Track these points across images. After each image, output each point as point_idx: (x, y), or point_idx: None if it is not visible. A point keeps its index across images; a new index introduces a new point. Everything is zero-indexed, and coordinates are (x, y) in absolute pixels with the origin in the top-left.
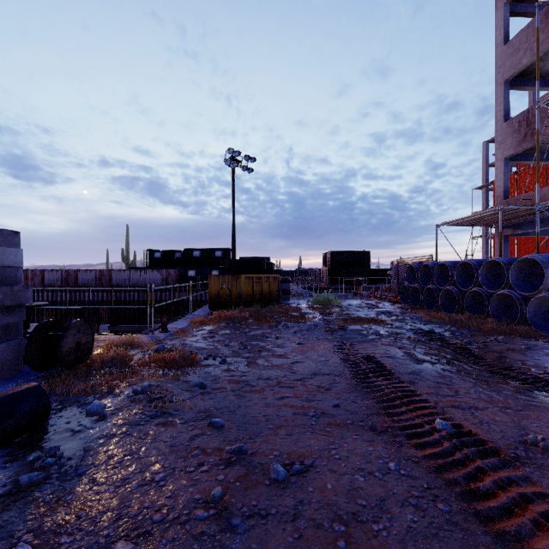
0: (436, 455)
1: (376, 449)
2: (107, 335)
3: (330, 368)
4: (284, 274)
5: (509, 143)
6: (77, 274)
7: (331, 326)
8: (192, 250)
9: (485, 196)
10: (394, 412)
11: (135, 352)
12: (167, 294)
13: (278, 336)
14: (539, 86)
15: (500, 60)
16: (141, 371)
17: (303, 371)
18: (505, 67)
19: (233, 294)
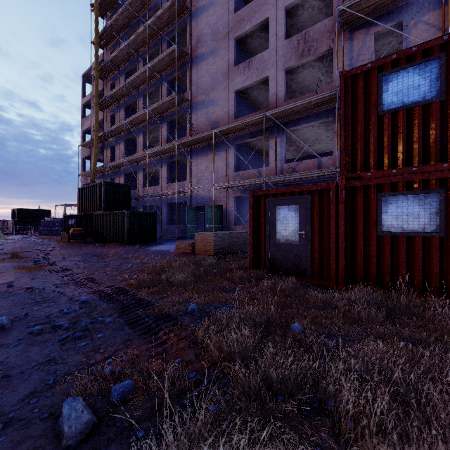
0: None
1: None
2: None
3: None
4: None
5: (83, 180)
6: None
7: None
8: None
9: None
10: None
11: None
12: None
13: None
14: (97, 161)
15: (82, 150)
16: None
17: None
18: (82, 153)
19: None
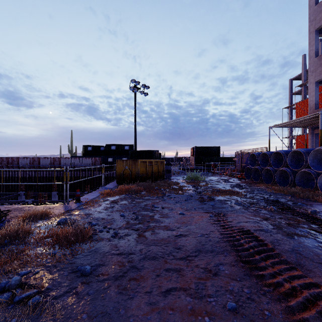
0: None
1: None
2: (32, 205)
3: (212, 243)
4: (167, 161)
5: (320, 71)
6: (39, 160)
7: (202, 196)
8: (110, 145)
9: (290, 112)
10: None
11: (41, 223)
12: (95, 173)
13: (163, 206)
14: None
15: (312, 16)
16: (32, 250)
17: (187, 246)
18: (316, 20)
19: (133, 173)
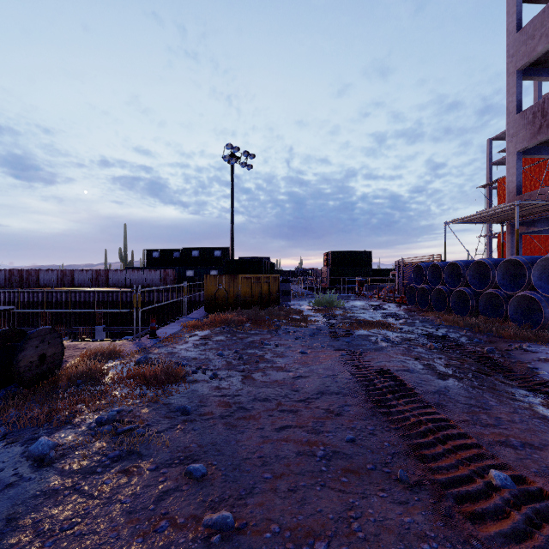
0: (505, 537)
1: (414, 519)
2: (89, 342)
3: (339, 385)
4: (284, 274)
5: (523, 136)
6: (73, 274)
7: (336, 331)
8: (191, 249)
9: (489, 194)
10: (428, 454)
11: (113, 363)
12: (165, 295)
13: (278, 343)
14: None
15: (512, 48)
16: (115, 390)
17: (307, 388)
18: (518, 55)
19: (230, 296)
